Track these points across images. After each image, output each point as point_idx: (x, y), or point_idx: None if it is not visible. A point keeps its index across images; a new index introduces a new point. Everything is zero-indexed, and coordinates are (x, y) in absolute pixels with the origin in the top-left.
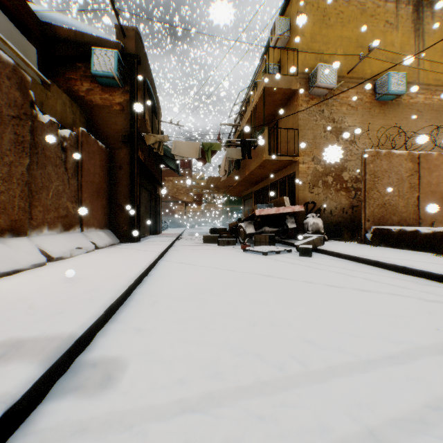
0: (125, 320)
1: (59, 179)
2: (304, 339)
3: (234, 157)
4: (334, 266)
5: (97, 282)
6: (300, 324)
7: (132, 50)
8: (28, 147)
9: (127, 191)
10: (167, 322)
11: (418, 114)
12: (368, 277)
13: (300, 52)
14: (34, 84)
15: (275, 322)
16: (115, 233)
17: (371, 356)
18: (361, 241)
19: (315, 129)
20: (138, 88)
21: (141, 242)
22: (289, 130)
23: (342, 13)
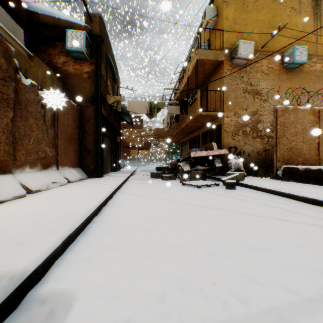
0: (81, 249)
1: (39, 129)
2: (242, 272)
3: (175, 113)
4: (255, 198)
5: (62, 212)
6: (236, 255)
7: (97, 31)
8: (12, 103)
9: (93, 138)
10: (118, 251)
11: (316, 79)
12: (285, 207)
13: (225, 31)
14: (19, 55)
15: (213, 252)
16: (84, 170)
17: (310, 293)
18: (273, 177)
19: (237, 91)
20: (101, 60)
21: (104, 177)
22: (216, 92)
23: (257, 2)
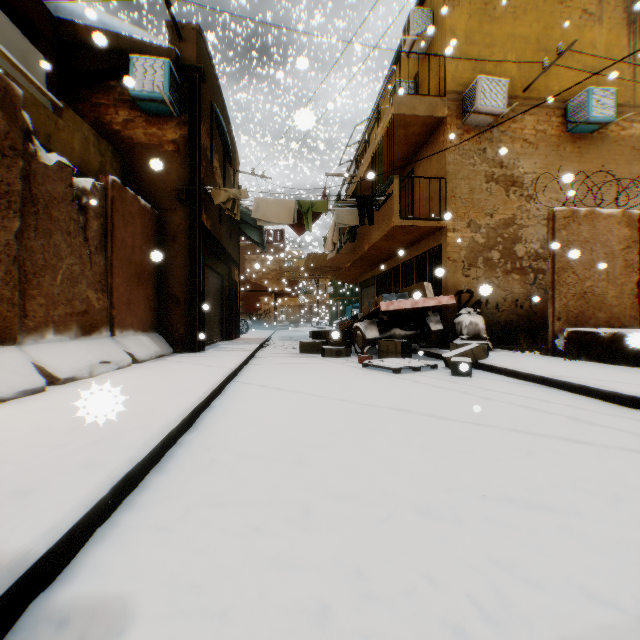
0: (152, 503)
1: (75, 255)
2: (493, 555)
3: (348, 223)
4: (512, 394)
5: (116, 424)
6: (479, 519)
7: (192, 60)
8: (18, 202)
9: (185, 274)
10: (228, 508)
11: (633, 154)
12: (575, 414)
13: (450, 58)
14: (35, 105)
15: (430, 510)
16: (166, 338)
17: None
18: (547, 351)
19: (473, 179)
20: (201, 118)
21: (206, 352)
22: (432, 181)
23: None
